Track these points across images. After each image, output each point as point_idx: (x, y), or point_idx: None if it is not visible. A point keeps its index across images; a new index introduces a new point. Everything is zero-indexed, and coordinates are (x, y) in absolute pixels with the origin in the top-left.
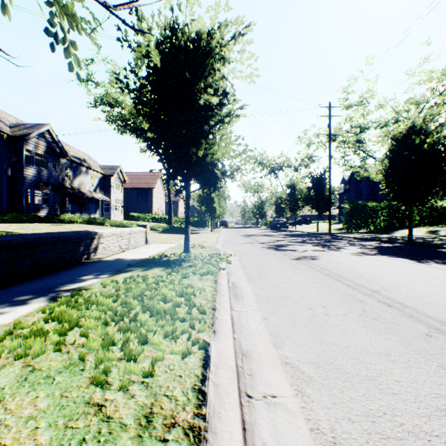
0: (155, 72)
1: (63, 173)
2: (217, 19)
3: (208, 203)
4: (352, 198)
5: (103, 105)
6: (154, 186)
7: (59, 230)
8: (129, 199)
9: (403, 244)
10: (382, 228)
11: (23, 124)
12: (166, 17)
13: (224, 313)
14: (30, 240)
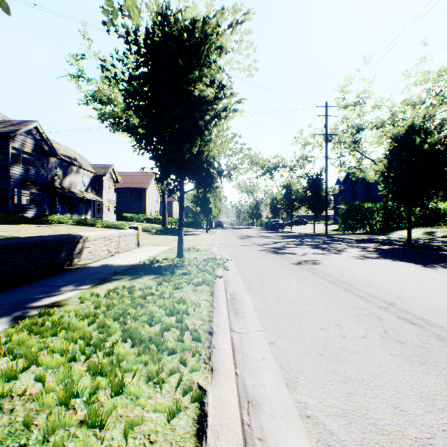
0: (144, 60)
1: (52, 172)
2: (213, 5)
3: (203, 204)
4: (348, 199)
5: (94, 102)
6: (148, 186)
7: (46, 232)
8: (122, 199)
9: (402, 246)
10: (378, 229)
11: (9, 120)
12: None
13: (223, 339)
14: None
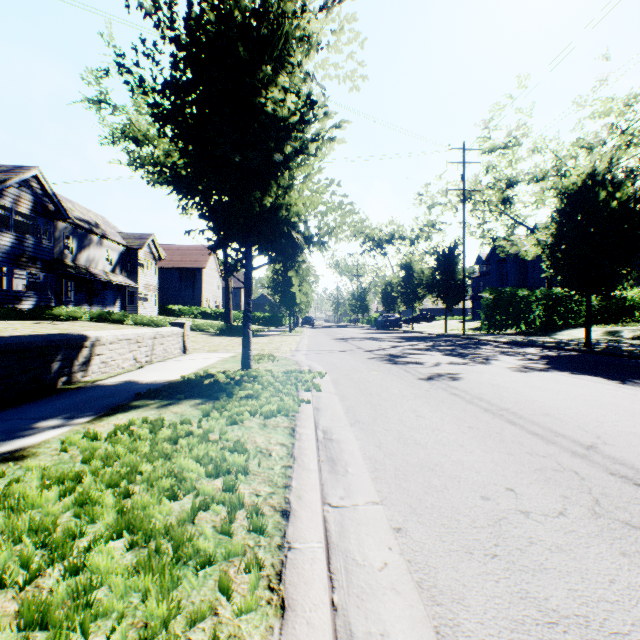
0: (187, 54)
1: (61, 244)
2: None
3: (285, 291)
4: (493, 284)
5: (125, 141)
6: (205, 265)
7: (46, 331)
8: (167, 285)
9: (578, 351)
10: (538, 327)
11: None
12: None
13: (309, 527)
14: None
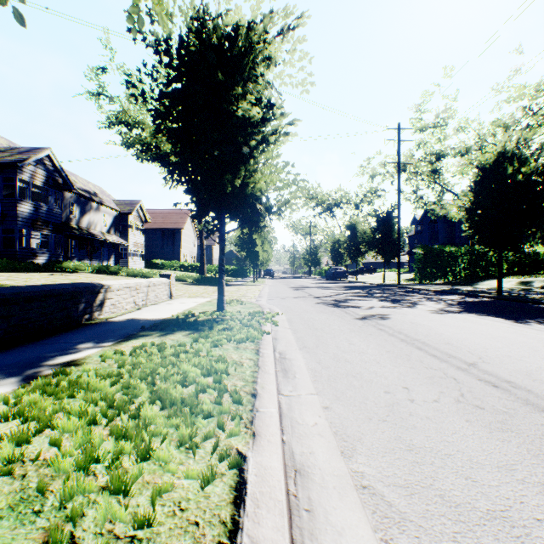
0: (178, 74)
1: (67, 210)
2: (259, 7)
3: (249, 248)
4: (426, 241)
5: (118, 125)
6: (182, 226)
7: (60, 281)
8: (151, 243)
9: (491, 298)
10: (463, 278)
11: (16, 148)
12: (192, 1)
13: (269, 402)
14: (5, 295)
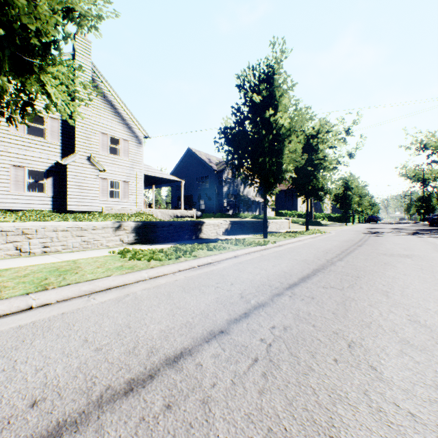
0: None
1: (238, 187)
2: (317, 127)
3: (342, 202)
4: None
5: None
6: None
7: None
8: (278, 199)
9: None
10: None
11: (221, 162)
12: None
13: (303, 237)
14: (253, 222)
